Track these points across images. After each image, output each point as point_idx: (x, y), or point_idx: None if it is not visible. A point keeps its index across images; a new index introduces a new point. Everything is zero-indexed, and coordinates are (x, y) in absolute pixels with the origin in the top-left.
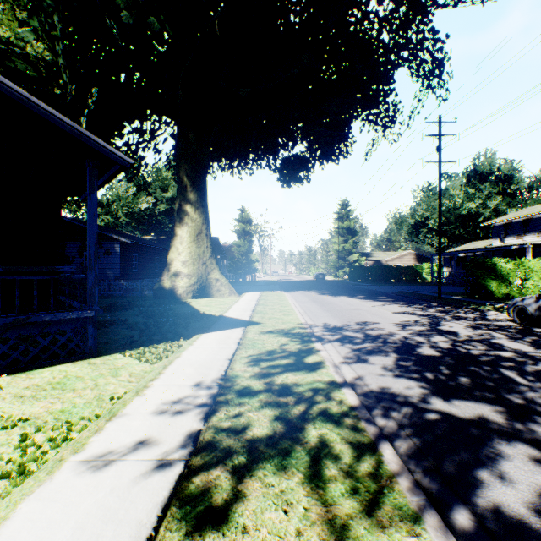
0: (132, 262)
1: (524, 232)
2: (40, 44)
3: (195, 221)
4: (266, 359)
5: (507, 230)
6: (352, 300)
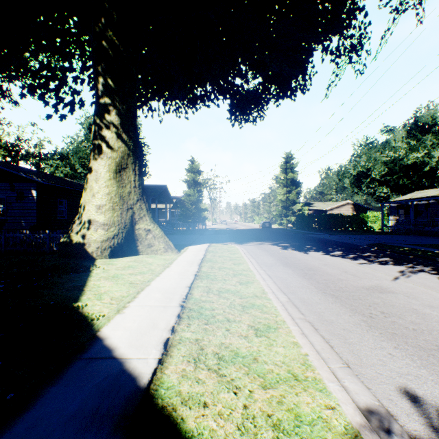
0: (57, 209)
1: None
2: None
3: (117, 150)
4: None
5: None
6: (337, 261)
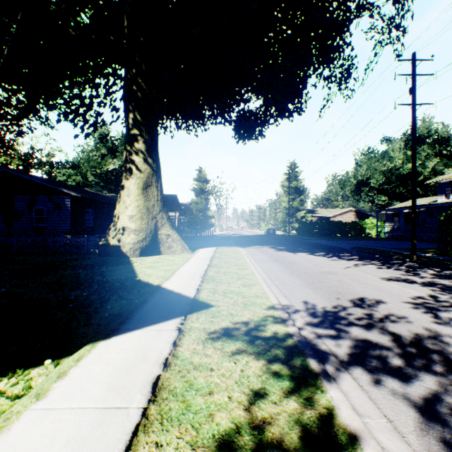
0: (85, 217)
1: None
2: None
3: (144, 171)
4: None
5: None
6: (315, 258)
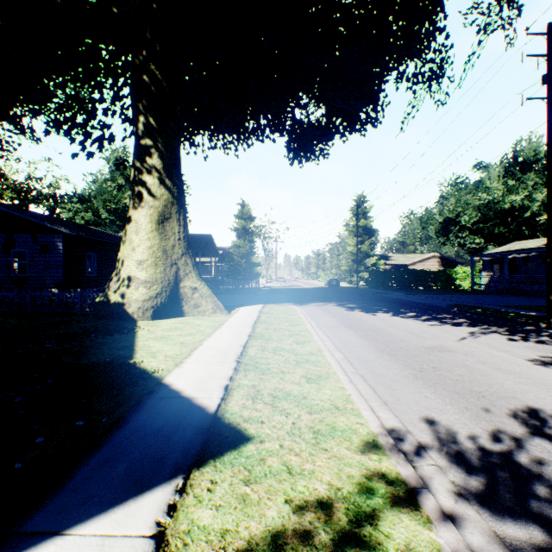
0: (85, 264)
1: None
2: None
3: (160, 198)
4: None
5: None
6: (406, 322)
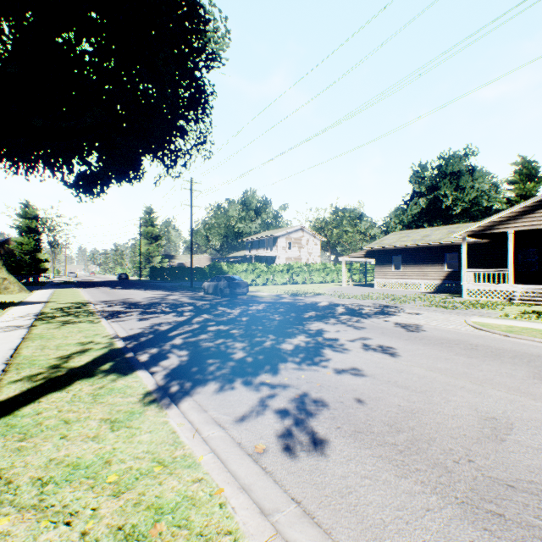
0: None
1: (259, 248)
2: None
3: None
4: (62, 308)
5: (252, 245)
6: (134, 291)
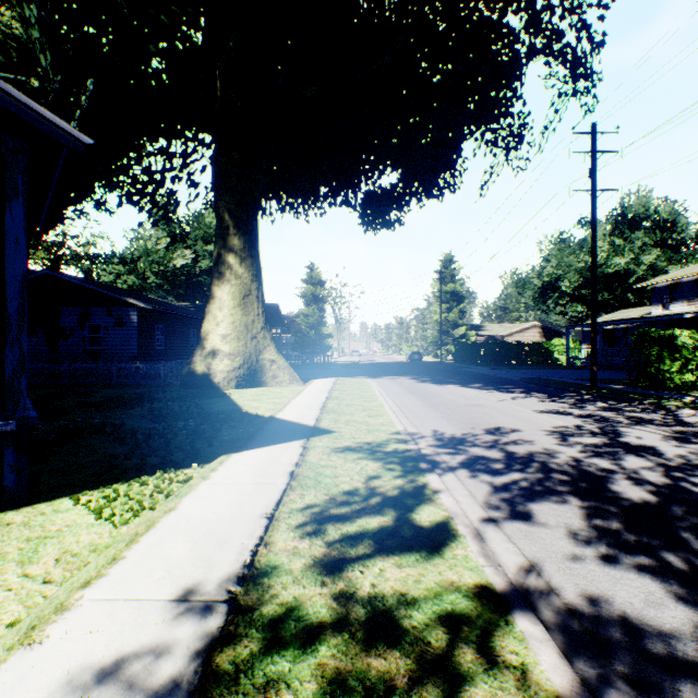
0: (155, 336)
1: None
2: (7, 11)
3: (241, 277)
4: (339, 517)
5: (673, 293)
6: (466, 391)
